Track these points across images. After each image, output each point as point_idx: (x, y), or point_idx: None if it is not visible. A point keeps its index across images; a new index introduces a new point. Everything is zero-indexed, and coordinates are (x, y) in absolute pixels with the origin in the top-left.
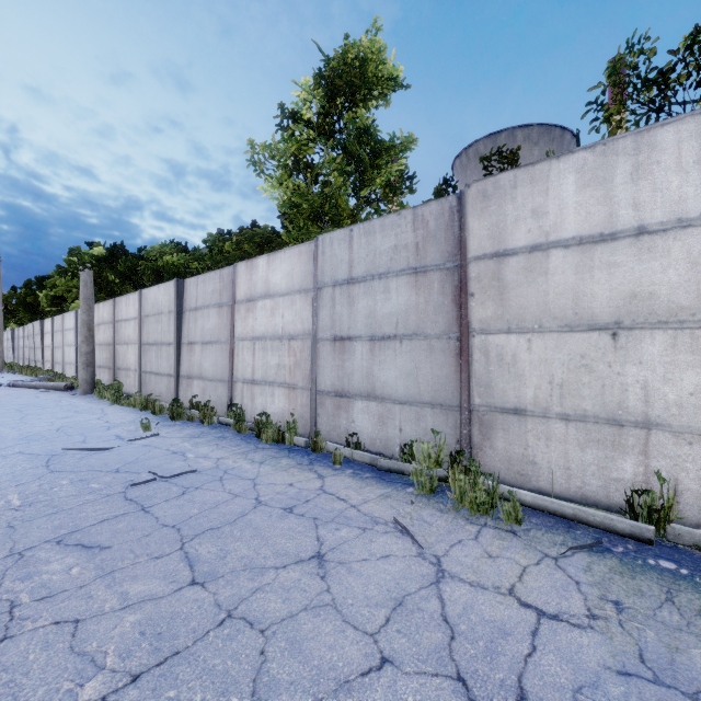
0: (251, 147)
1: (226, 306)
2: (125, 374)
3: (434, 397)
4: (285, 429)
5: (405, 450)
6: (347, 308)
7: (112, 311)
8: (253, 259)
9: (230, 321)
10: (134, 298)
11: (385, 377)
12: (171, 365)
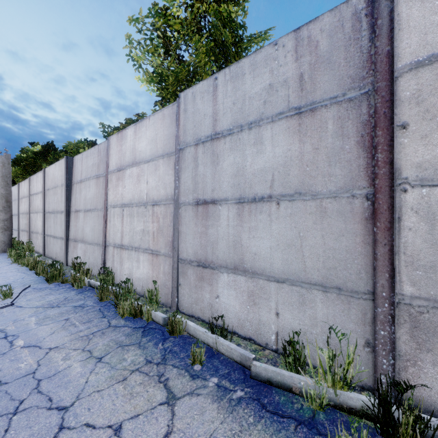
0: (129, 42)
1: (101, 176)
2: (35, 236)
3: (327, 276)
4: (147, 297)
5: (284, 341)
6: (211, 167)
7: (28, 187)
8: (122, 130)
9: (105, 190)
10: (40, 175)
11: (256, 247)
12: (63, 229)
